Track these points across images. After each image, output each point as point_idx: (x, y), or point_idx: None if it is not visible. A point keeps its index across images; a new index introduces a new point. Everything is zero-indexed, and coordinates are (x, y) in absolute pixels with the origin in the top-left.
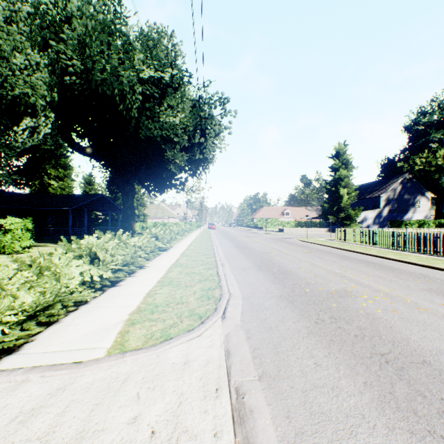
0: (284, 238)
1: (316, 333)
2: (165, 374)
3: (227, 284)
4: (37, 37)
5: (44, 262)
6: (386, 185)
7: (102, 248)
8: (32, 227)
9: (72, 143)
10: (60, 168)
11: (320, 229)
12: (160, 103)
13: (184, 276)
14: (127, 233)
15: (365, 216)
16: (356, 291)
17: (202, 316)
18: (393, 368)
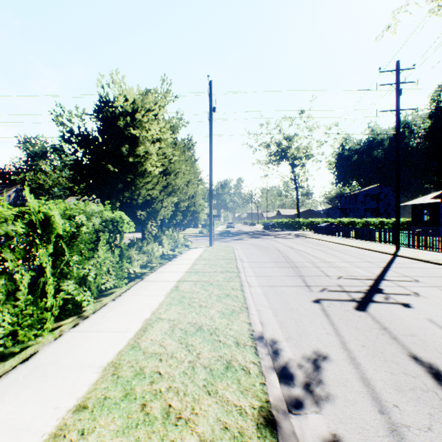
0: None
1: None
2: None
3: None
4: None
5: None
6: (3, 191)
7: None
8: None
9: None
10: None
11: None
12: None
13: None
14: None
15: None
16: None
17: None
18: None
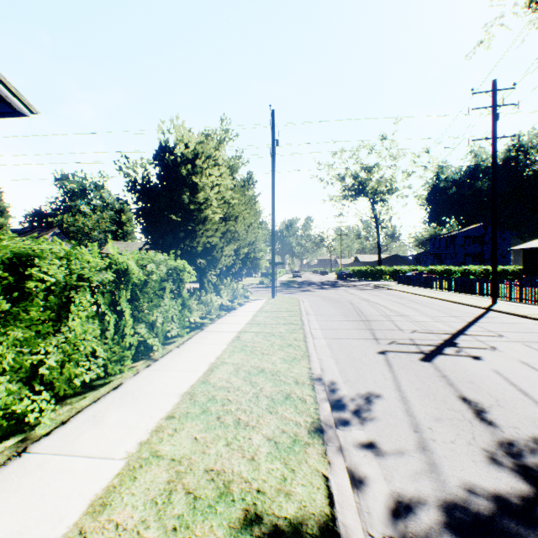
0: None
1: None
2: None
3: None
4: None
5: None
6: (39, 236)
7: None
8: None
9: None
10: None
11: None
12: None
13: None
14: None
15: None
16: None
17: None
18: None
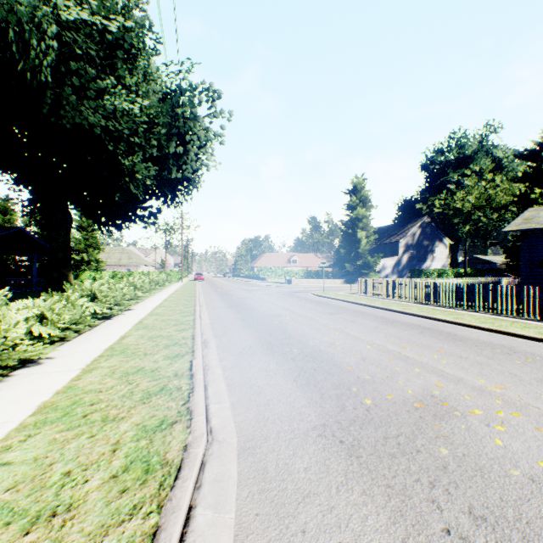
0: (295, 293)
1: None
2: None
3: (208, 398)
4: None
5: None
6: (404, 229)
7: None
8: None
9: None
10: None
11: (336, 280)
12: (104, 73)
13: (116, 383)
14: (1, 291)
15: (384, 264)
16: (452, 397)
17: None
18: None
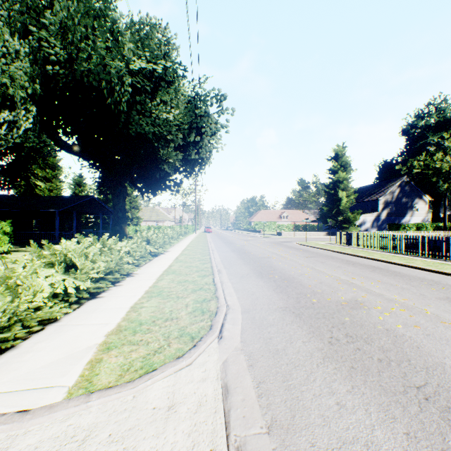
0: (282, 242)
1: (332, 357)
2: (141, 428)
3: (225, 294)
4: (17, 22)
5: (3, 272)
6: (384, 188)
7: (80, 254)
8: (11, 230)
9: (58, 140)
10: (47, 169)
11: (319, 233)
12: (152, 97)
13: (176, 285)
14: (113, 237)
15: (364, 219)
16: (369, 301)
17: (195, 336)
18: (436, 409)
